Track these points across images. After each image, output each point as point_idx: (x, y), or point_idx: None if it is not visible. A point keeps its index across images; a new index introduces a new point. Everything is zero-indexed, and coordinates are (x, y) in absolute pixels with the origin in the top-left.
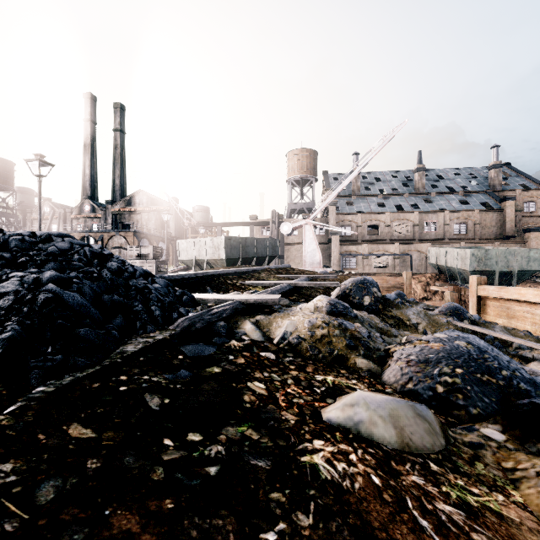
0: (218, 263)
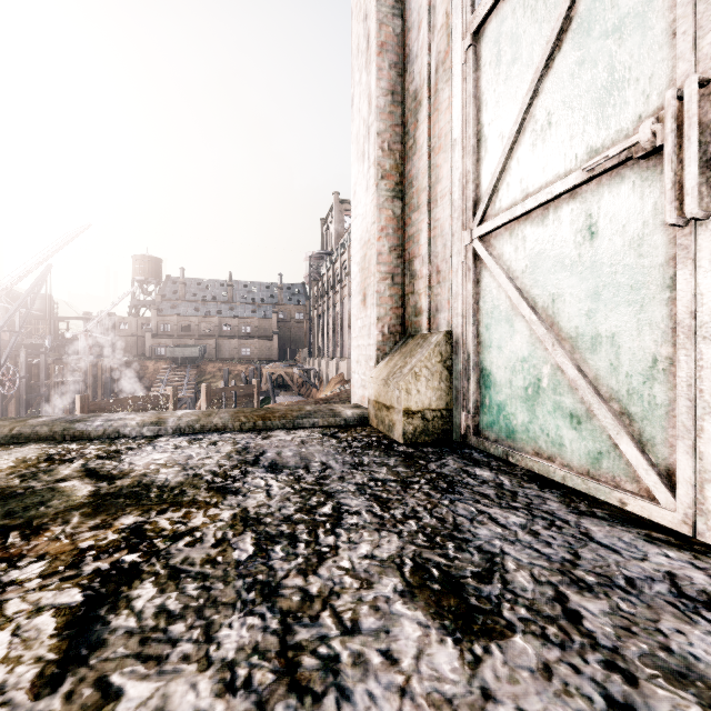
0: None
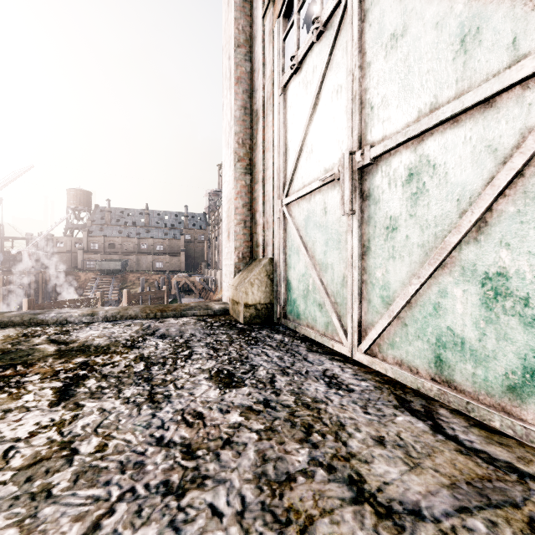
0: None
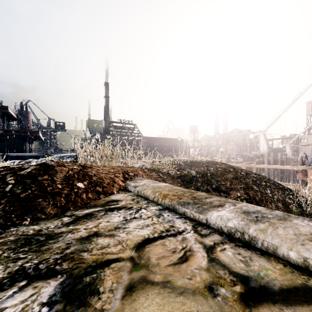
0: (259, 155)
